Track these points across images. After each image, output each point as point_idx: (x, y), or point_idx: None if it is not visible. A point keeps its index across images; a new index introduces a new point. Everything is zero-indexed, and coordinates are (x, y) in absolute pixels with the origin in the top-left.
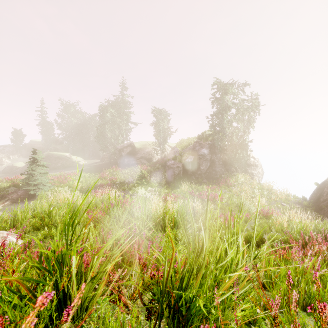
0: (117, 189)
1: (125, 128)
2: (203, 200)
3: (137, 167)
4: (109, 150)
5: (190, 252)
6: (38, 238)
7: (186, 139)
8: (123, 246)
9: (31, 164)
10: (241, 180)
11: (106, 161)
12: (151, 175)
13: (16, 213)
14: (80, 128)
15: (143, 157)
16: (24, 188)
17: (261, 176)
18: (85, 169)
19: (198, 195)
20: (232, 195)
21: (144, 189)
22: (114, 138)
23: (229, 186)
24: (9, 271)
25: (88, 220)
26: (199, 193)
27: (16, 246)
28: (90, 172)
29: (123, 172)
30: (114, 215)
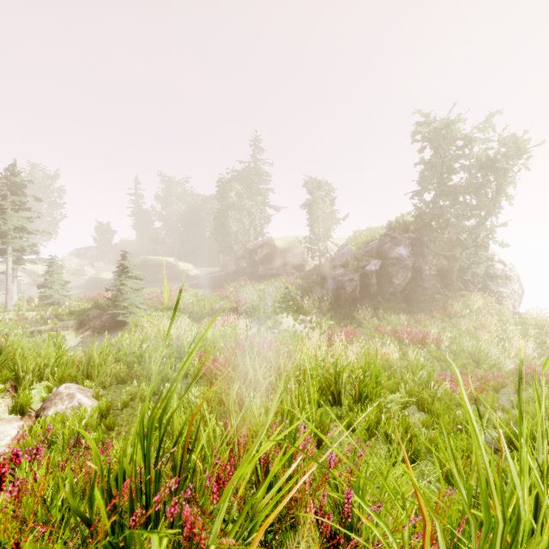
0: (247, 317)
1: (259, 215)
2: (401, 341)
3: (279, 280)
4: (235, 252)
5: (480, 539)
6: (121, 400)
7: (366, 230)
8: (270, 456)
9: (120, 274)
10: (476, 305)
11: (229, 270)
12: (303, 293)
13: (91, 354)
14: (190, 219)
15: (289, 263)
16: (110, 312)
17: (518, 297)
18: (198, 283)
19: (391, 332)
20: (459, 334)
21: (292, 318)
22: (242, 233)
23: (452, 317)
24: (8, 546)
25: (201, 371)
26: (393, 328)
27: (88, 412)
28: (206, 288)
29: (256, 288)
30: (245, 369)
